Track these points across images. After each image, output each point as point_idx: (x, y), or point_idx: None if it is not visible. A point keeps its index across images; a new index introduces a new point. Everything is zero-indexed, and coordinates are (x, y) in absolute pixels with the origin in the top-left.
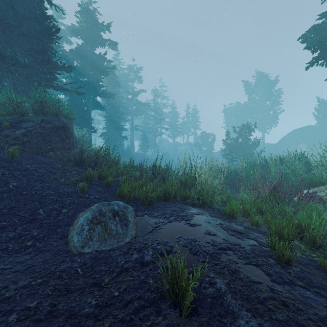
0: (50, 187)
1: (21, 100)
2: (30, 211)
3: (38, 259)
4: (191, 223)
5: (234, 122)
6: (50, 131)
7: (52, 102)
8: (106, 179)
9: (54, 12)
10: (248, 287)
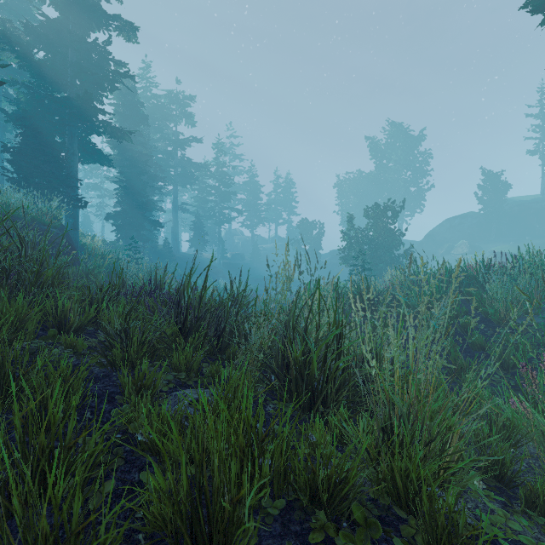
0: None
1: None
2: None
3: None
4: None
5: (354, 203)
6: None
7: None
8: None
9: None
10: None
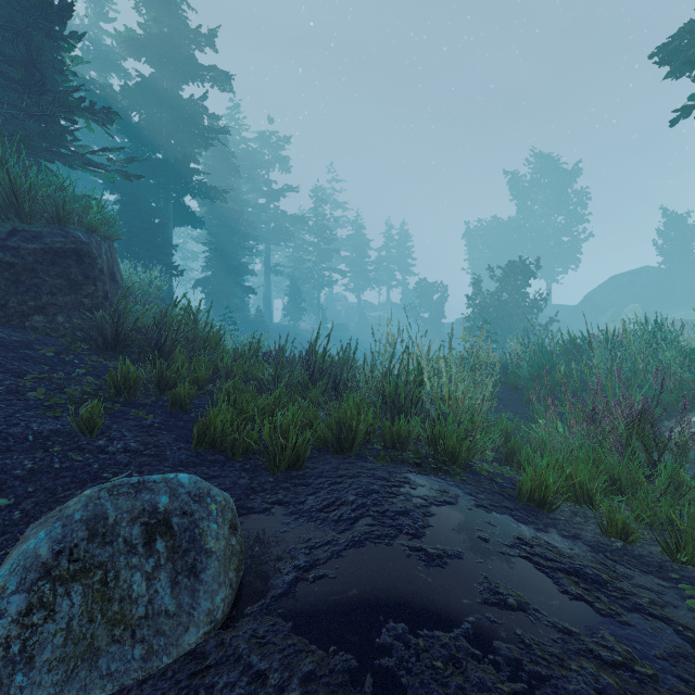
0: None
1: None
2: None
3: None
4: (429, 546)
5: (487, 259)
6: (36, 261)
7: (43, 187)
8: (173, 390)
9: (91, 6)
10: None
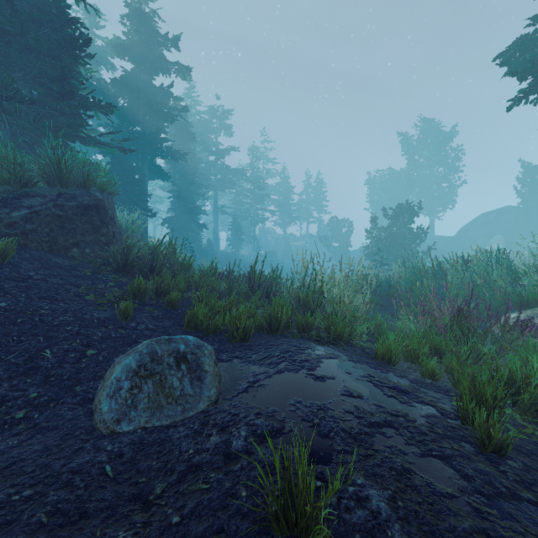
0: (67, 310)
1: (22, 160)
2: (28, 354)
3: (33, 446)
4: (317, 374)
5: (384, 201)
6: (73, 213)
7: (77, 164)
8: (168, 296)
9: (86, 17)
10: (430, 506)
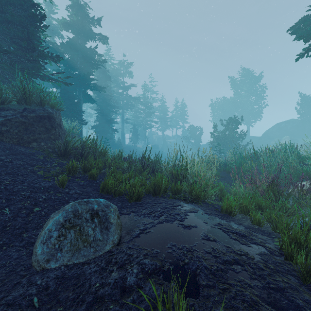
0: (24, 181)
1: (1, 87)
2: None
3: None
4: (185, 223)
5: (220, 116)
6: (33, 121)
7: (36, 91)
8: (90, 172)
9: (46, 7)
10: None
